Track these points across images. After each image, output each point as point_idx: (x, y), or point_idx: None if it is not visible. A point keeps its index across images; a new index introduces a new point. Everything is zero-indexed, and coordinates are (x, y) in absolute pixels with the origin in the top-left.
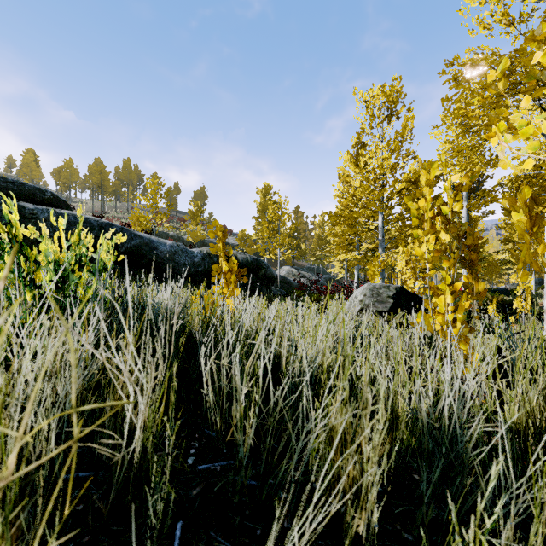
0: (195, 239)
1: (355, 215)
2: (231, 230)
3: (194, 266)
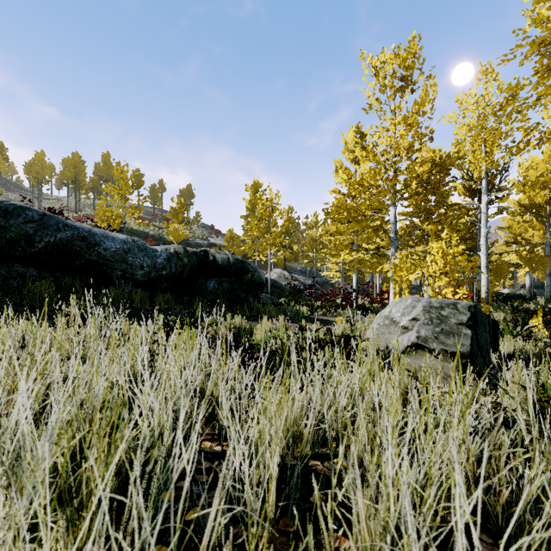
0: (177, 238)
1: (363, 206)
2: (219, 231)
3: (155, 269)
